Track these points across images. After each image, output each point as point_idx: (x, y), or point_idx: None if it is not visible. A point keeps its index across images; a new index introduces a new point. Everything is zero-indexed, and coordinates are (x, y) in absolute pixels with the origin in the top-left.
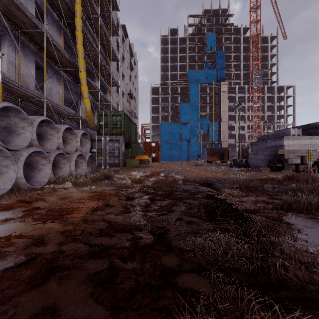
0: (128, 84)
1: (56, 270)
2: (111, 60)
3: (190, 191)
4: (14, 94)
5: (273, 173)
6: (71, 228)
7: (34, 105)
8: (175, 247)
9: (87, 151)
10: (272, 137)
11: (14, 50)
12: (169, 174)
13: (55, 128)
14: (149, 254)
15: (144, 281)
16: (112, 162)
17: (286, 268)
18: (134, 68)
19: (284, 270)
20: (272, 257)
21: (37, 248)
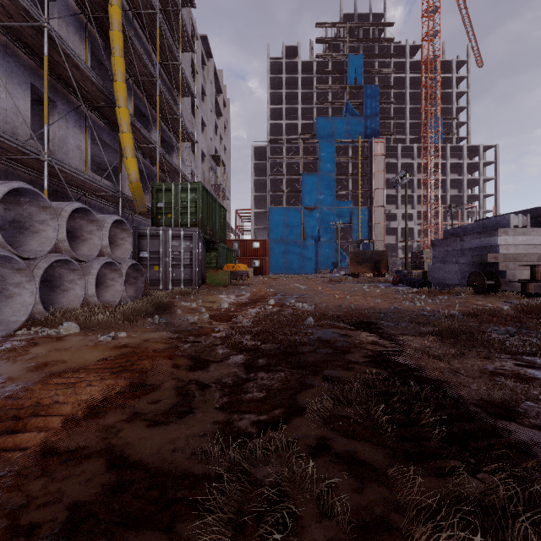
0: (213, 139)
1: None
2: (182, 95)
3: (334, 344)
4: None
5: (482, 298)
6: None
7: (29, 169)
8: None
9: (125, 256)
10: (474, 230)
11: None
12: (286, 301)
13: (48, 209)
14: None
15: None
16: (178, 277)
17: None
18: (223, 113)
19: None
20: None
21: None
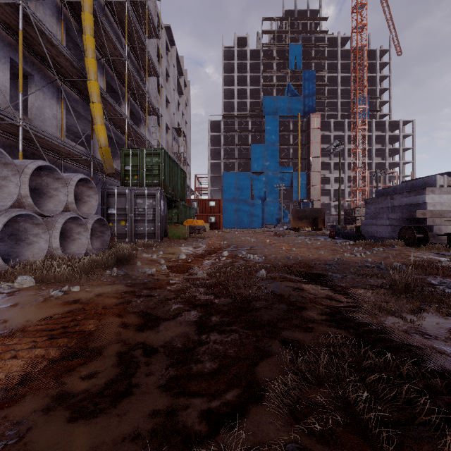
0: (175, 114)
1: None
2: (148, 75)
3: (288, 299)
4: None
5: (414, 250)
6: None
7: (8, 134)
8: None
9: (91, 211)
10: (403, 190)
11: None
12: (238, 252)
13: (9, 165)
14: None
15: None
16: (143, 231)
17: None
18: (184, 92)
19: None
20: None
21: None
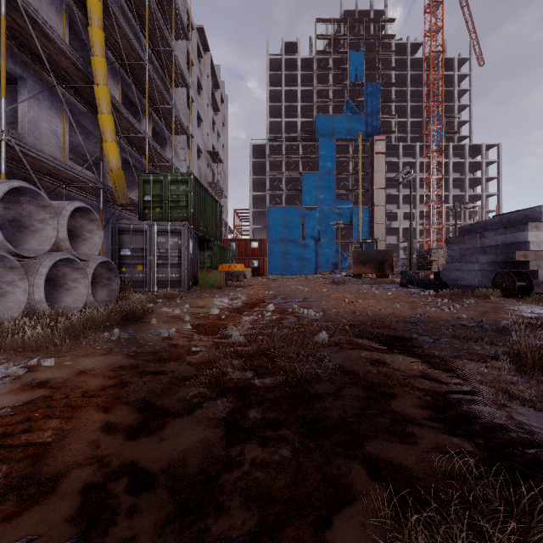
0: (210, 135)
1: None
2: (176, 85)
3: (366, 379)
4: None
5: (516, 303)
6: None
7: None
8: None
9: (94, 252)
10: (496, 226)
11: None
12: (287, 305)
13: None
14: None
15: None
16: (165, 278)
17: None
18: (220, 109)
19: None
20: None
21: None
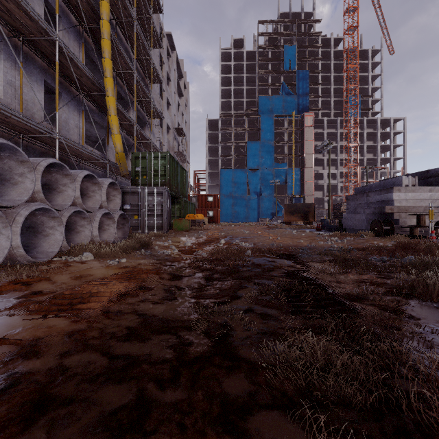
0: (176, 115)
1: (47, 406)
2: (152, 82)
3: (263, 266)
4: (13, 128)
5: (378, 239)
6: (84, 326)
7: (43, 143)
8: (244, 361)
9: (116, 208)
10: (377, 188)
11: (13, 65)
12: (233, 241)
13: (69, 176)
14: (202, 374)
15: (194, 427)
16: (152, 224)
17: (425, 399)
18: (184, 93)
19: (423, 404)
20: (399, 378)
21: (25, 362)
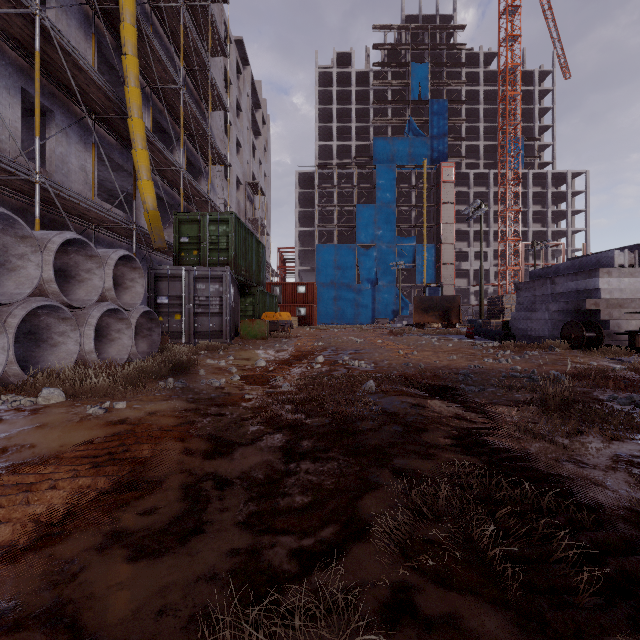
0: (250, 163)
1: None
2: (212, 108)
3: (404, 418)
4: None
5: (582, 355)
6: None
7: (19, 193)
8: None
9: (136, 301)
10: (568, 271)
11: None
12: (338, 357)
13: (28, 239)
14: None
15: None
16: (205, 328)
17: None
18: (262, 132)
19: None
20: None
21: None
